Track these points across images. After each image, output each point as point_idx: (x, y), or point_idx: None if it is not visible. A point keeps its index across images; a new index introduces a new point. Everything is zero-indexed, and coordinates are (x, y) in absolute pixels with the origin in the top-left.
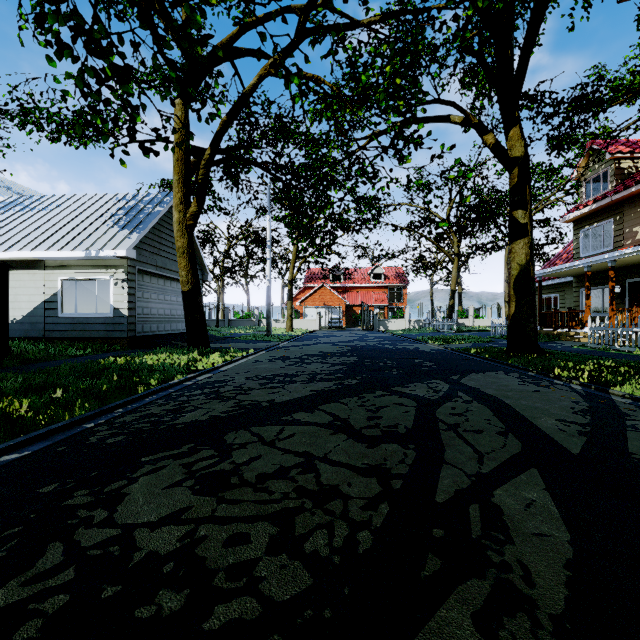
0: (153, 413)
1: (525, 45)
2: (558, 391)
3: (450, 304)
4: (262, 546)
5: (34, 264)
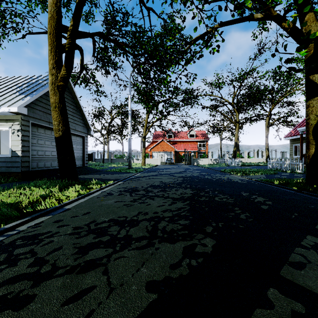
0: None
1: None
2: None
3: (234, 150)
4: None
5: None
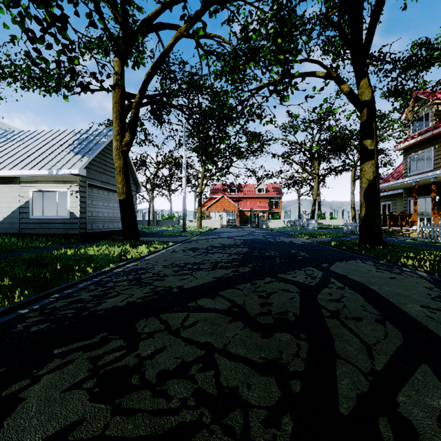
0: (81, 299)
1: (373, 17)
2: (410, 278)
3: (312, 209)
4: None
5: (12, 180)
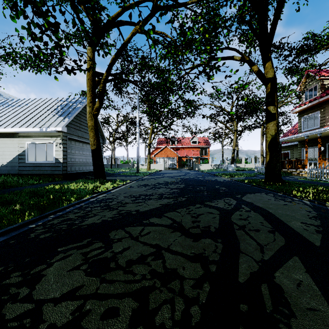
0: (70, 218)
1: (274, 17)
2: (297, 204)
3: (232, 156)
4: (126, 319)
5: (13, 135)
